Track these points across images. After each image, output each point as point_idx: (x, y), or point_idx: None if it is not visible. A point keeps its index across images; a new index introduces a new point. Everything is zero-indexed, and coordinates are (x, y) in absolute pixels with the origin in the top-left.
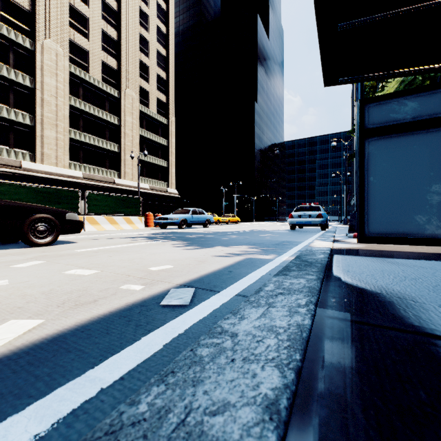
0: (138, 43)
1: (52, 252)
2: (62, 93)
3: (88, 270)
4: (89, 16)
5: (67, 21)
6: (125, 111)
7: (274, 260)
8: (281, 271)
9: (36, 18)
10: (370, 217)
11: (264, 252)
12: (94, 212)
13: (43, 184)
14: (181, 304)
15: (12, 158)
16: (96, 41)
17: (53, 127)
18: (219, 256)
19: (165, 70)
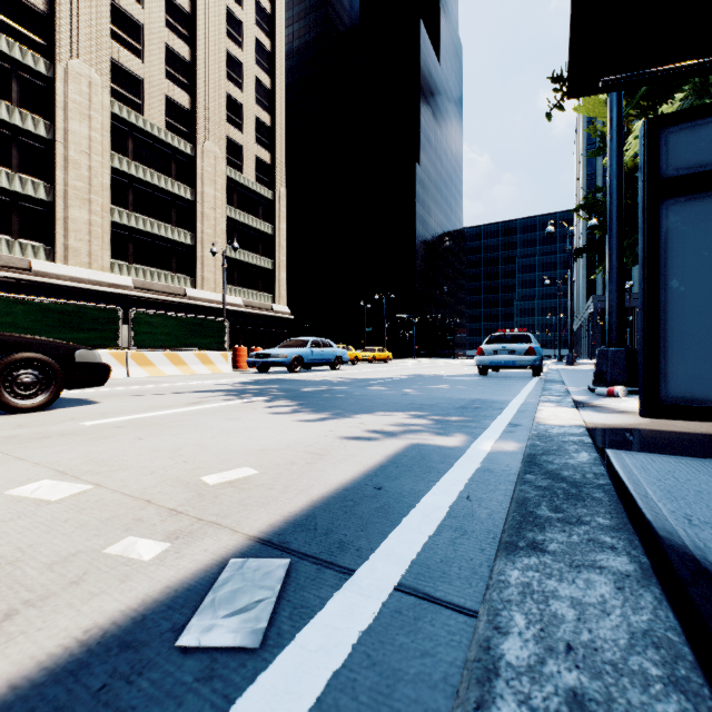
0: (224, 67)
1: (35, 427)
2: (99, 148)
3: (67, 484)
4: (143, 22)
5: (108, 29)
6: (202, 178)
7: (468, 450)
8: (517, 525)
9: (55, 25)
10: (671, 364)
11: (444, 428)
12: (144, 345)
13: (68, 297)
14: (240, 640)
15: (15, 255)
16: (156, 63)
17: (84, 204)
18: (355, 440)
19: (269, 111)
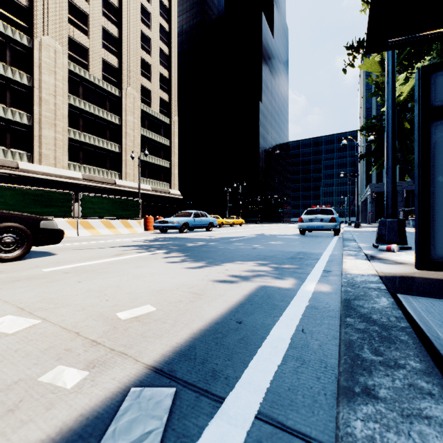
0: (139, 41)
1: (11, 273)
2: (61, 91)
3: (22, 319)
4: (89, 13)
5: (66, 17)
6: (126, 111)
7: (299, 291)
8: (350, 369)
9: (33, 14)
10: (438, 233)
11: (281, 274)
12: (88, 216)
13: (41, 185)
14: None
15: (8, 159)
16: (97, 38)
17: (51, 127)
18: (222, 282)
19: (168, 69)
